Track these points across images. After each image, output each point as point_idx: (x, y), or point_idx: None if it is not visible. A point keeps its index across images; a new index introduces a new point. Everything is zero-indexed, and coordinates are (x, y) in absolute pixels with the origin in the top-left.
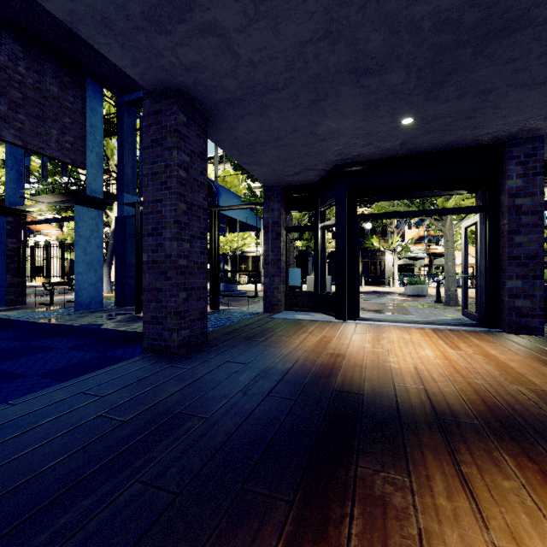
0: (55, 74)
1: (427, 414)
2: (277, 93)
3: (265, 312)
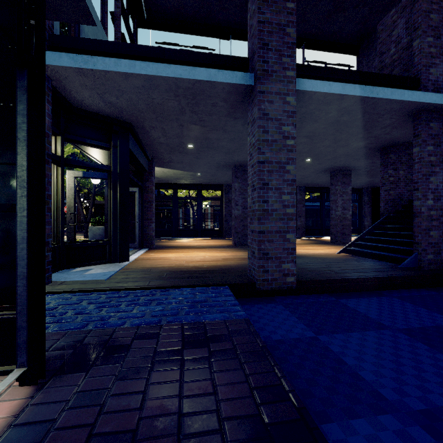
0: None
1: None
2: (241, 123)
3: None
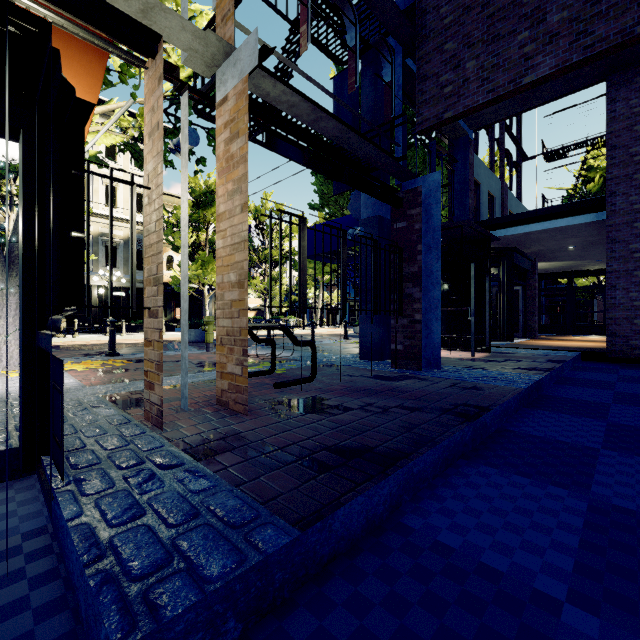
0: None
1: None
2: None
3: None
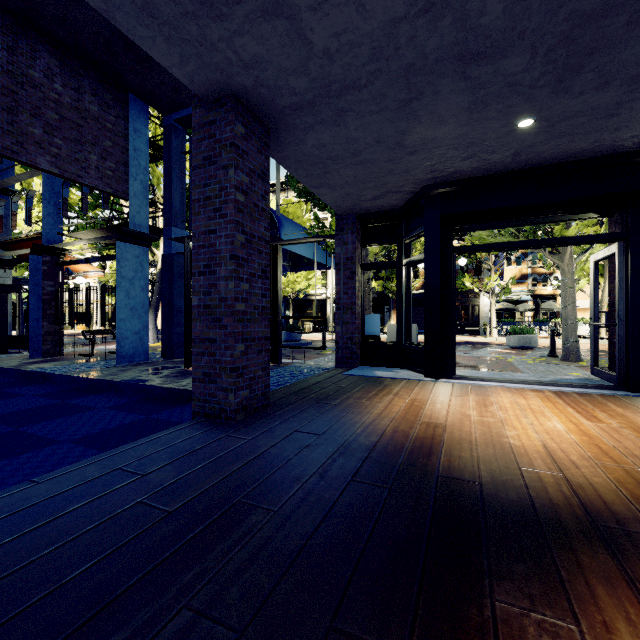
0: (95, 91)
1: (579, 518)
2: (357, 93)
3: (336, 367)
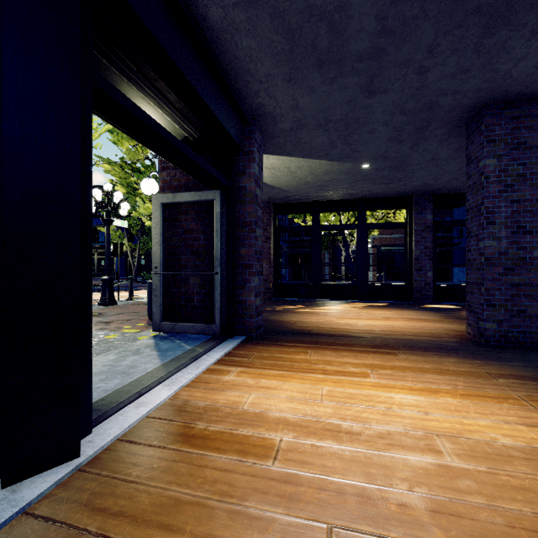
0: None
1: None
2: None
3: None
